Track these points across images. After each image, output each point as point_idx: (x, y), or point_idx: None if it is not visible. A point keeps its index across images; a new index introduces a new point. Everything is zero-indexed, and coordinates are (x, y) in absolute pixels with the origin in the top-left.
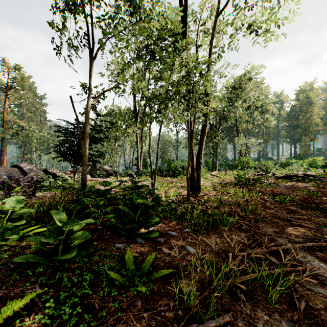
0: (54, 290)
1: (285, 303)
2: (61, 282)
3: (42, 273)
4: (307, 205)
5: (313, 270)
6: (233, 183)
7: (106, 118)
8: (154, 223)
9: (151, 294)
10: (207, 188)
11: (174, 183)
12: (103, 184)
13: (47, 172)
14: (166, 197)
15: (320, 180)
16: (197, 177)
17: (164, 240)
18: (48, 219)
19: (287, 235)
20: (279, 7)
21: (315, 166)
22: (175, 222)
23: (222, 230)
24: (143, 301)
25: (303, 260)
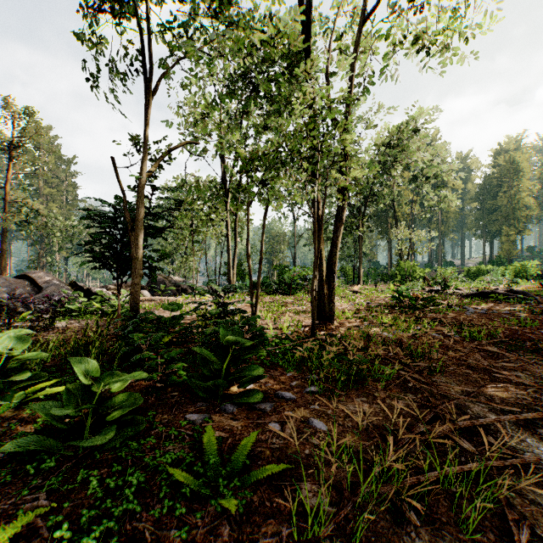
0: (73, 503)
1: (492, 530)
2: (87, 487)
3: (53, 469)
4: (517, 344)
5: (538, 463)
6: (389, 305)
7: (176, 197)
8: (255, 376)
9: (248, 511)
10: (345, 313)
11: (290, 305)
12: (168, 308)
13: (76, 286)
14: (277, 329)
15: (534, 299)
16: (328, 295)
17: (272, 407)
18: (72, 368)
19: (487, 399)
20: (467, 9)
21: (525, 277)
22: (291, 373)
23: (372, 389)
24: (234, 525)
25: (519, 446)
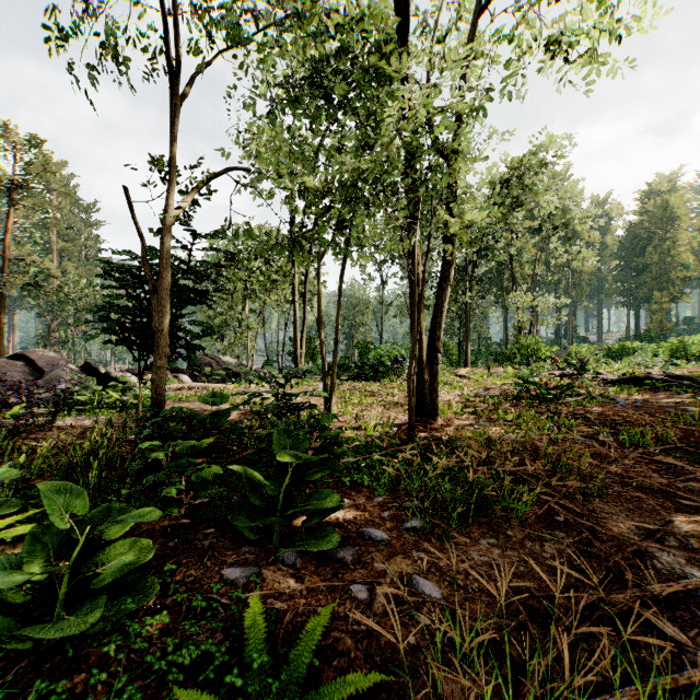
0: None
1: None
2: None
3: None
4: (698, 452)
5: None
6: (510, 394)
7: None
8: None
9: None
10: (451, 407)
11: (376, 394)
12: (208, 401)
13: (91, 370)
14: (359, 430)
15: None
16: (430, 382)
17: (355, 554)
18: None
19: (678, 541)
20: None
21: (684, 357)
22: (382, 497)
23: (502, 524)
24: None
25: None
